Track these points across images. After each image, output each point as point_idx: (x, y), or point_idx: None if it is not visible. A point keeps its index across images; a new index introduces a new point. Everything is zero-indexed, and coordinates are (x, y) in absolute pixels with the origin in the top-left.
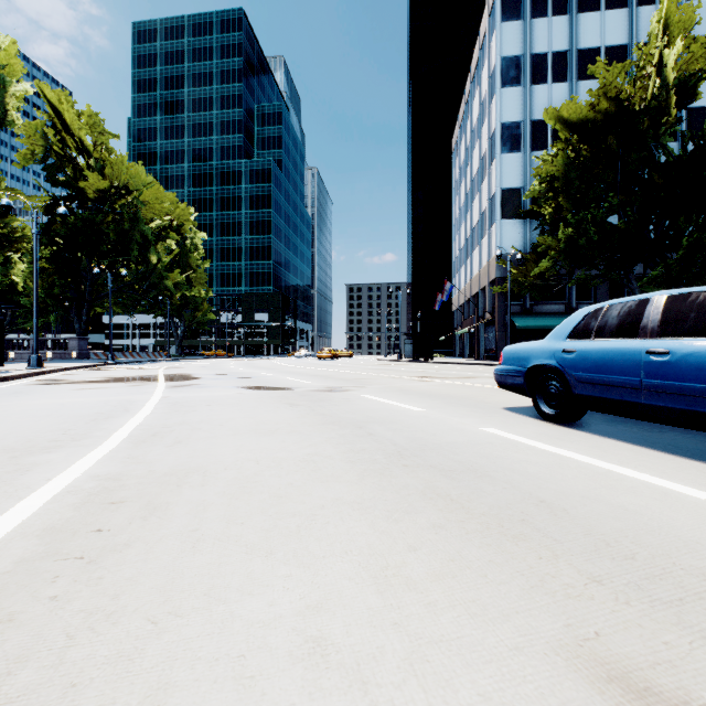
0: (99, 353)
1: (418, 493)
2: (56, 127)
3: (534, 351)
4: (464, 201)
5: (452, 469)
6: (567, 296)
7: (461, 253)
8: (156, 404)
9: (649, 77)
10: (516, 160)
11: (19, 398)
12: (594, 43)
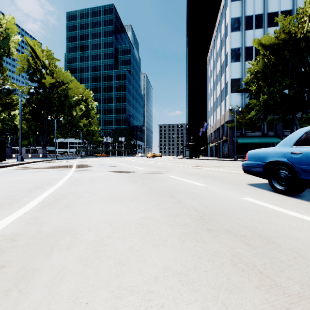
0: (51, 155)
1: (229, 262)
2: (33, 56)
3: (270, 153)
4: (213, 85)
5: (243, 234)
6: (262, 128)
7: (211, 109)
8: (65, 180)
9: (305, 22)
10: (238, 65)
11: (2, 176)
12: (275, 10)
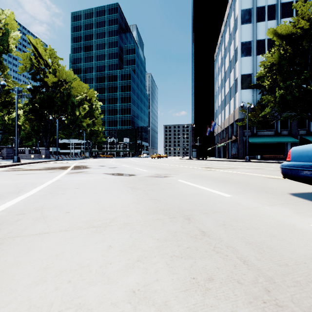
0: (54, 155)
1: None
2: (35, 55)
3: None
4: (221, 83)
5: None
6: (275, 127)
7: (219, 108)
8: (45, 186)
9: None
10: (249, 60)
11: None
12: None
